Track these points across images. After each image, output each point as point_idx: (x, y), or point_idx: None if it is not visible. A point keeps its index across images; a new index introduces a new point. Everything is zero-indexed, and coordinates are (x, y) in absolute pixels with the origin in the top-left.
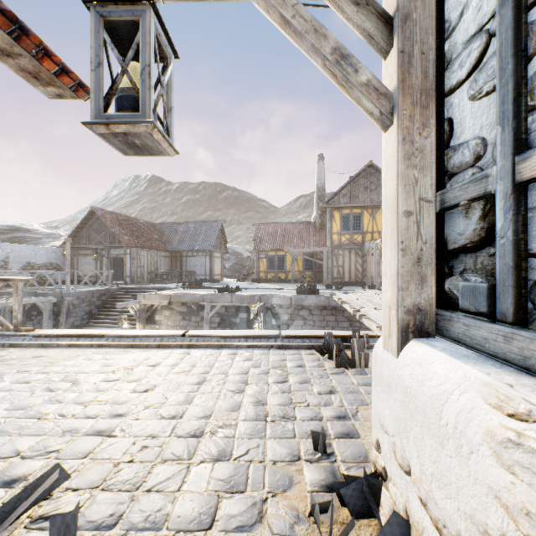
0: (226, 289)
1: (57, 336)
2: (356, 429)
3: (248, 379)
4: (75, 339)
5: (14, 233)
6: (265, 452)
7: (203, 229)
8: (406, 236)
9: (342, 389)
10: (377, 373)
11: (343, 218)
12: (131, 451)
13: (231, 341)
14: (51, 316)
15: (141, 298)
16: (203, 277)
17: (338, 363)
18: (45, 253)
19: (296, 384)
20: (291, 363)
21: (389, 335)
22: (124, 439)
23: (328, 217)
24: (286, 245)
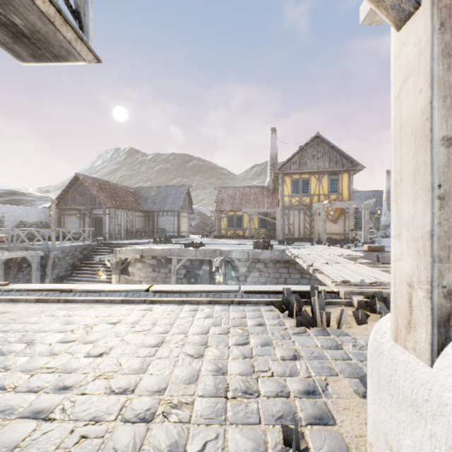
0: (191, 244)
1: (28, 290)
2: (329, 410)
3: (208, 341)
4: (45, 294)
5: (11, 196)
6: (226, 448)
7: (172, 193)
8: (446, 176)
9: (306, 354)
10: (382, 373)
11: (293, 182)
12: (65, 445)
13: (193, 296)
14: (39, 268)
15: (116, 252)
16: (172, 234)
17: (299, 321)
18: (36, 213)
19: (258, 347)
20: (251, 321)
21: (408, 325)
22: (62, 424)
23: (280, 181)
24: (243, 206)
